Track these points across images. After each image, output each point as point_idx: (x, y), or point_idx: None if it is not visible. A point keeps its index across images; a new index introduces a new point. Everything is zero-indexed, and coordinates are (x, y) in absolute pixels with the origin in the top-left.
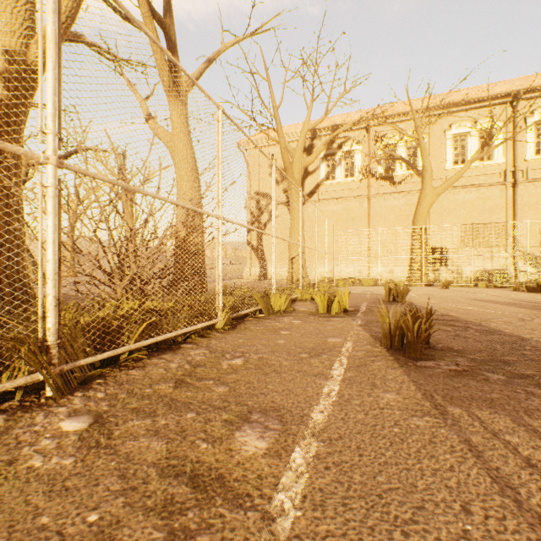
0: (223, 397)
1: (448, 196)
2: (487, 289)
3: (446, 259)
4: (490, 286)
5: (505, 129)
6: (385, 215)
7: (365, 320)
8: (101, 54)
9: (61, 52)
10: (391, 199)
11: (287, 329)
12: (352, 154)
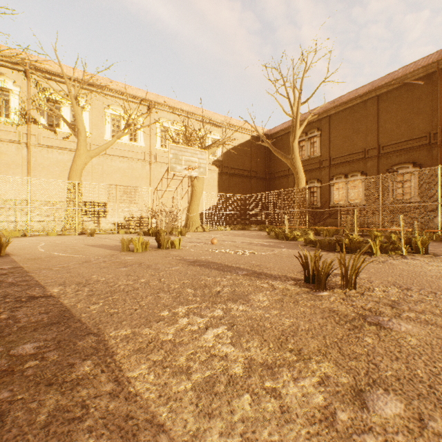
0: None
1: (108, 161)
2: (124, 235)
3: (107, 212)
4: (129, 233)
5: (145, 124)
6: (50, 167)
7: None
8: None
9: None
10: (56, 153)
11: None
12: (9, 93)
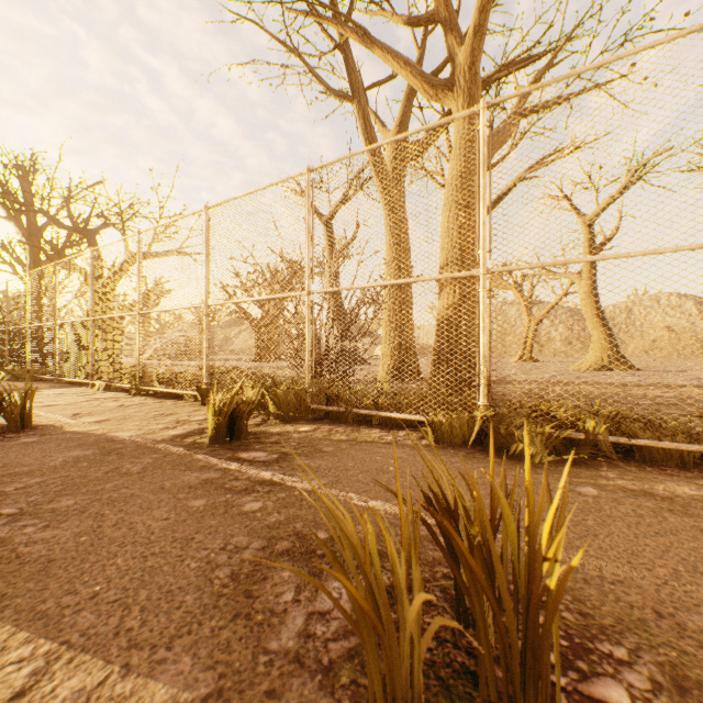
0: (79, 404)
1: None
2: None
3: None
4: None
5: None
6: None
7: (125, 442)
8: (522, 67)
9: (142, 271)
10: None
11: (167, 414)
12: None
